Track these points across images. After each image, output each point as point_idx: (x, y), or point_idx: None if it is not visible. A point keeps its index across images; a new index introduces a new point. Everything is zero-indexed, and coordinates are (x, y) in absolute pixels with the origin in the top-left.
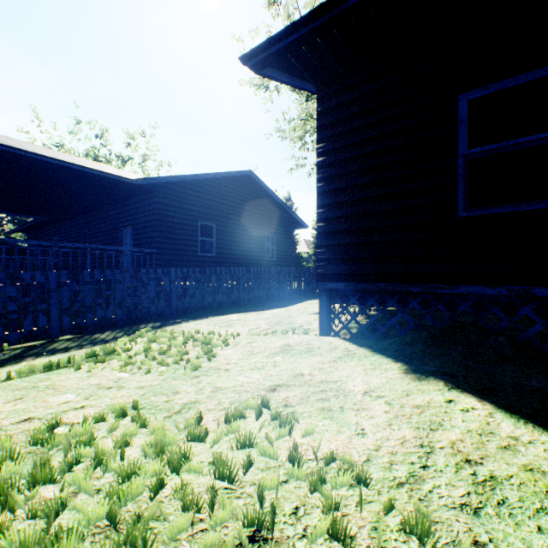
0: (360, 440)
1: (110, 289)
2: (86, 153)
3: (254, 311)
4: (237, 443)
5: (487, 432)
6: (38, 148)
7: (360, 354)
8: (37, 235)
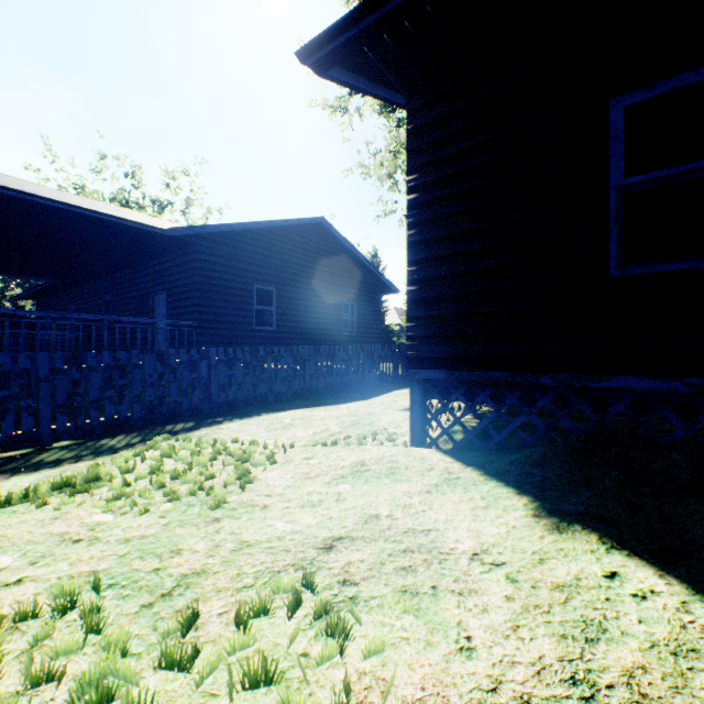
0: (464, 665)
1: (125, 377)
2: (113, 197)
3: (324, 405)
4: (244, 679)
5: (687, 649)
6: (40, 188)
7: (466, 480)
8: (48, 303)
